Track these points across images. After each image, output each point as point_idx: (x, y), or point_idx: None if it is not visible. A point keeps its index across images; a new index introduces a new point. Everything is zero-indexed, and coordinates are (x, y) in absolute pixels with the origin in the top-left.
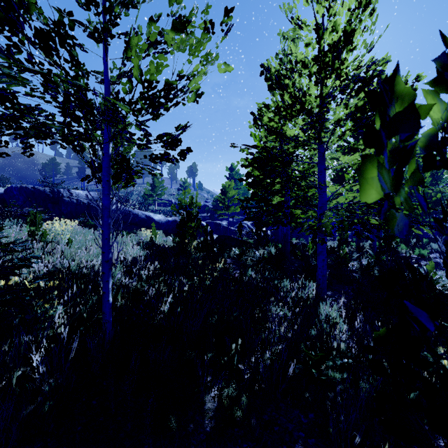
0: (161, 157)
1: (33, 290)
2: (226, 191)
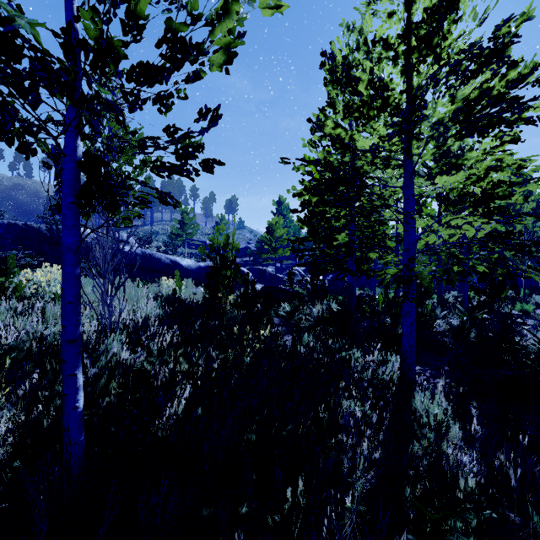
0: (168, 166)
1: None
2: (273, 230)
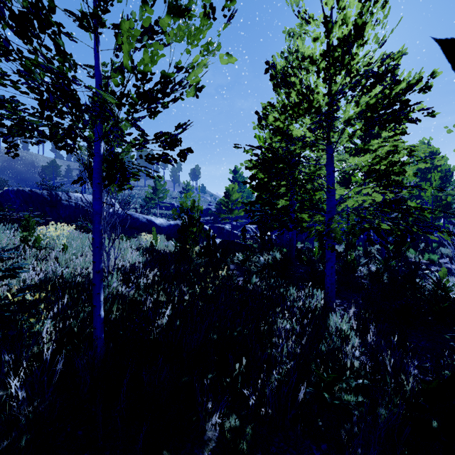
0: (158, 157)
1: (15, 304)
2: (229, 194)
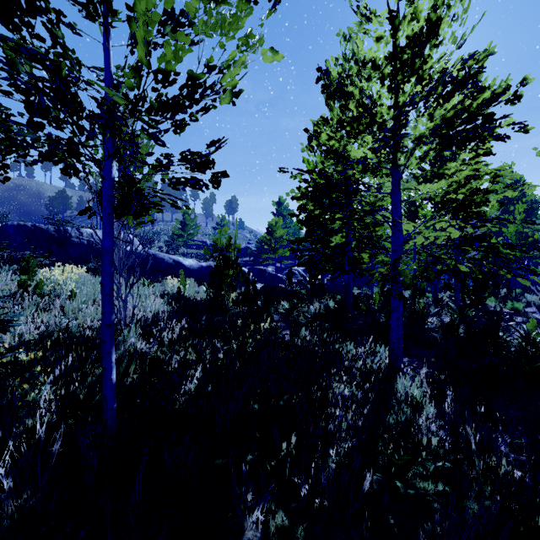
0: (185, 182)
1: (3, 366)
2: (273, 230)
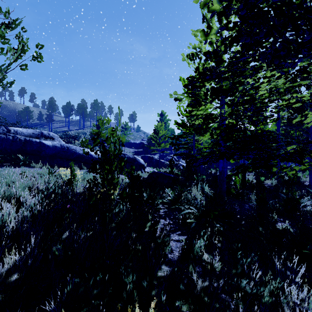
0: None
1: None
2: (158, 131)
